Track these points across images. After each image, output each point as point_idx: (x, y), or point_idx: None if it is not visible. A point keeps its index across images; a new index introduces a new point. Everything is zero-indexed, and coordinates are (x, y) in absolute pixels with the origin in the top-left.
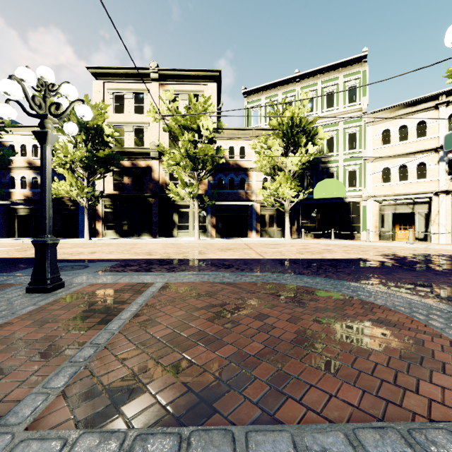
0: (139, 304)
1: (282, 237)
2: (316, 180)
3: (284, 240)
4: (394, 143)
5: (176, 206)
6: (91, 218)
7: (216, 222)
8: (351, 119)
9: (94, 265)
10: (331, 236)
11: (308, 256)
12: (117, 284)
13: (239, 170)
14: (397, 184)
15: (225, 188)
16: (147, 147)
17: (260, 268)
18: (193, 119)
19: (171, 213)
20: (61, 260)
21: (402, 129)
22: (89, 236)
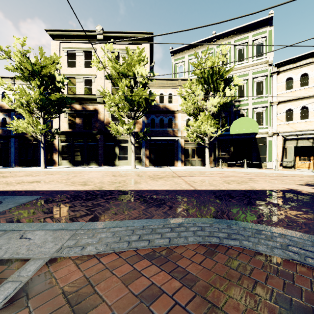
0: None
1: (202, 166)
2: (229, 120)
3: (205, 168)
4: (296, 88)
5: (117, 141)
6: (50, 151)
7: (149, 154)
8: (259, 70)
9: (9, 202)
10: (241, 165)
11: (237, 186)
12: None
13: (167, 112)
14: (299, 122)
15: (156, 126)
16: (94, 94)
17: (198, 206)
18: (129, 67)
19: (113, 147)
20: None
21: (303, 77)
22: (44, 165)
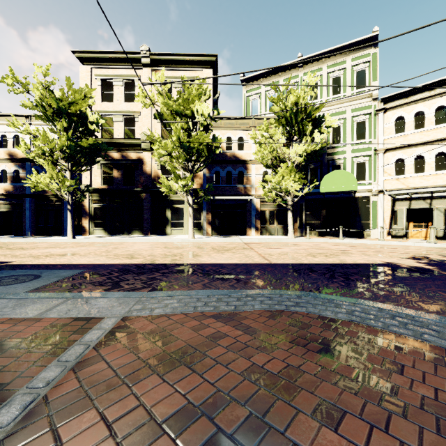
0: (26, 401)
1: (284, 235)
2: (320, 173)
3: (288, 238)
4: (409, 131)
5: (169, 202)
6: (78, 215)
7: (212, 219)
8: (359, 106)
9: (49, 275)
10: (337, 234)
11: (323, 260)
12: (42, 320)
13: (237, 163)
14: (413, 177)
15: (222, 182)
16: (137, 138)
17: (270, 280)
18: (186, 103)
19: (164, 209)
20: (16, 266)
21: (417, 116)
22: (72, 234)
